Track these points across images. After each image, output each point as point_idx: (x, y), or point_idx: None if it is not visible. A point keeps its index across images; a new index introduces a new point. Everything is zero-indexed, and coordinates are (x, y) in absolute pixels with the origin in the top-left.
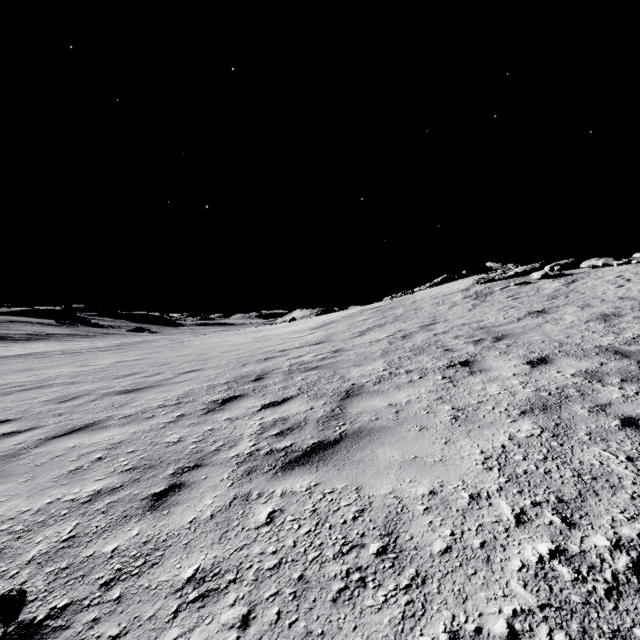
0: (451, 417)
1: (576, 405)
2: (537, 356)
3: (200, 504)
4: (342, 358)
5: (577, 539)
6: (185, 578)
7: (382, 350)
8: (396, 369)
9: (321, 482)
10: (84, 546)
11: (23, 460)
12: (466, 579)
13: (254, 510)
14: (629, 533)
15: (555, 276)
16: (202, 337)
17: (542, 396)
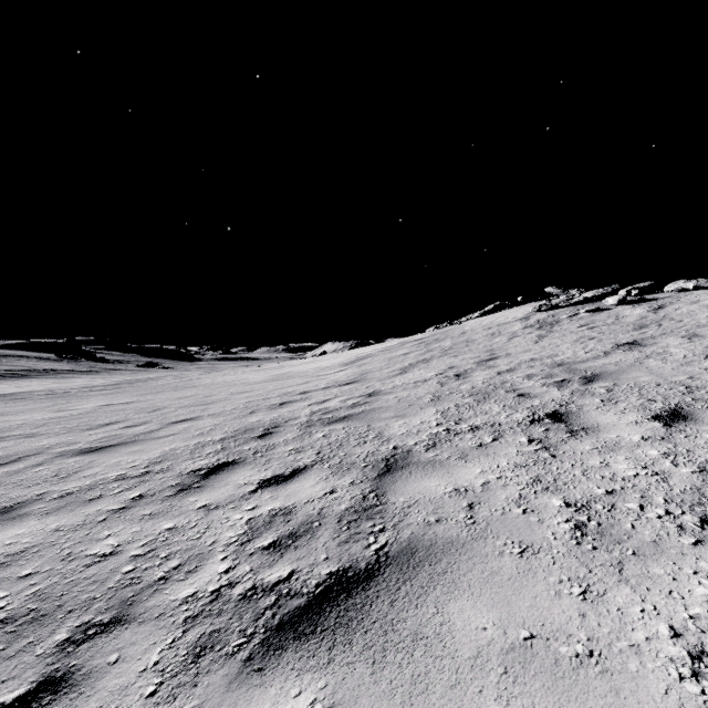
0: (571, 525)
1: None
2: (663, 407)
3: None
4: (379, 405)
5: None
6: None
7: (432, 394)
8: (455, 424)
9: (335, 706)
10: None
11: None
12: None
13: None
14: None
15: (634, 301)
16: (215, 374)
17: None
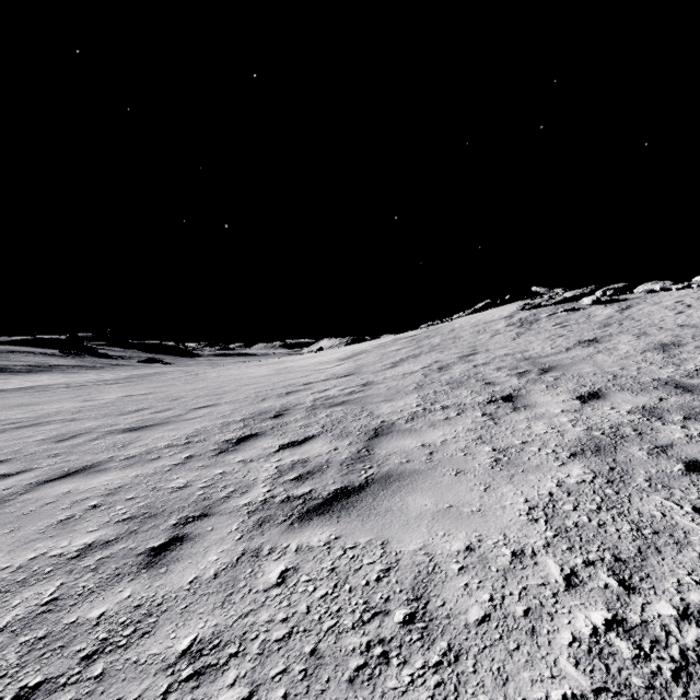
0: (492, 460)
1: (633, 446)
2: (588, 390)
3: (203, 561)
4: (371, 392)
5: (637, 606)
6: (179, 651)
7: (416, 383)
8: (431, 405)
9: (342, 535)
10: (67, 611)
11: (9, 508)
12: (507, 655)
13: (264, 568)
14: (698, 600)
15: (608, 302)
16: (219, 369)
17: (594, 436)
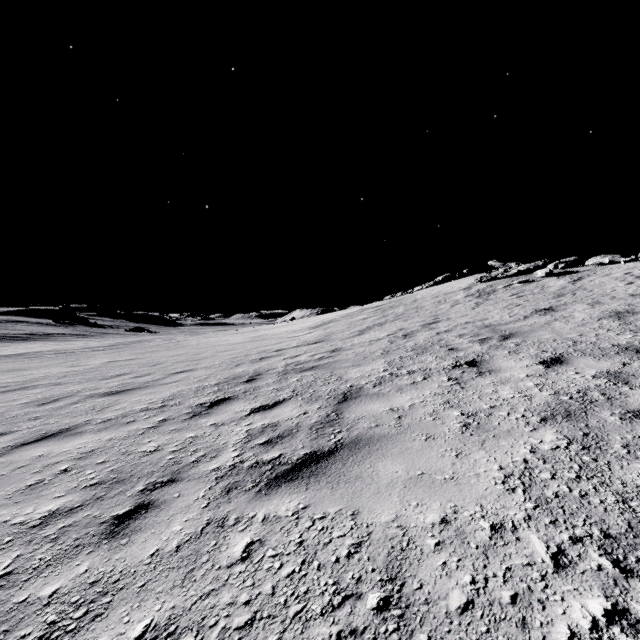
0: (461, 424)
1: (604, 411)
2: (550, 355)
3: (167, 531)
4: (340, 358)
5: (639, 594)
6: (131, 639)
7: (382, 349)
8: (397, 369)
9: (311, 504)
10: (19, 587)
11: None
12: None
13: (229, 540)
14: None
15: (560, 274)
16: (199, 337)
17: (563, 400)
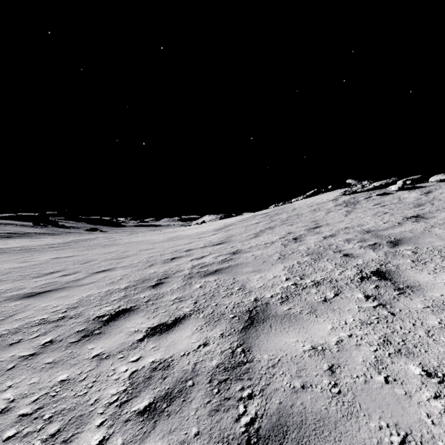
0: (443, 403)
1: None
2: None
3: None
4: (241, 261)
5: None
6: None
7: (278, 253)
8: (301, 279)
9: None
10: None
11: None
12: None
13: None
14: None
15: (409, 188)
16: (132, 236)
17: None
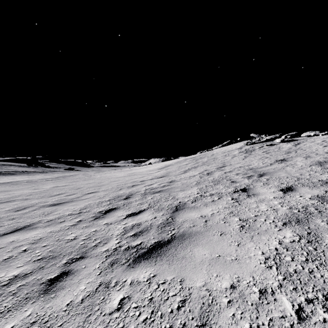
0: (239, 226)
1: (318, 219)
2: (286, 186)
3: (77, 289)
4: (174, 186)
5: None
6: None
7: (196, 181)
8: (204, 193)
9: (157, 274)
10: None
11: None
12: None
13: (111, 296)
14: None
15: (288, 141)
16: (101, 173)
17: (294, 212)
